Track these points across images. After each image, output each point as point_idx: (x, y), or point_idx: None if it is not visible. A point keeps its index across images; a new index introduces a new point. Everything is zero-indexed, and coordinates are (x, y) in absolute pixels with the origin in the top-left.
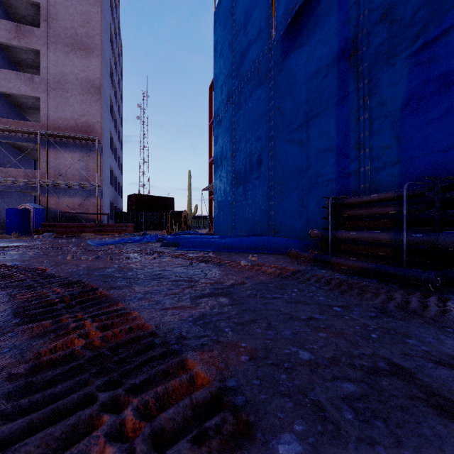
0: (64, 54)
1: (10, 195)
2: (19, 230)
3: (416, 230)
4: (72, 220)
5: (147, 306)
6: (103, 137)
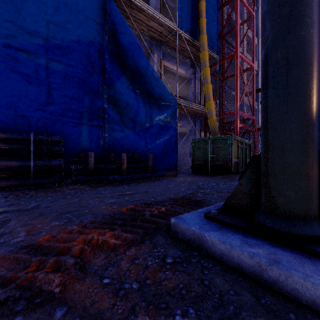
0: None
1: None
2: None
3: (4, 160)
4: None
5: (12, 243)
6: None
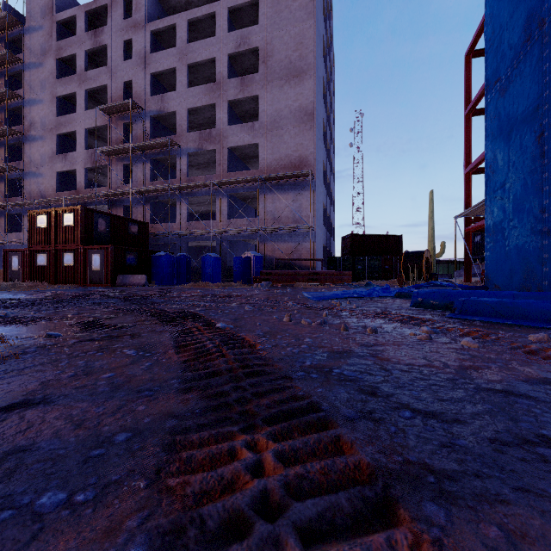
0: (279, 90)
1: (237, 245)
2: (243, 279)
3: None
4: (286, 267)
5: None
6: (316, 170)
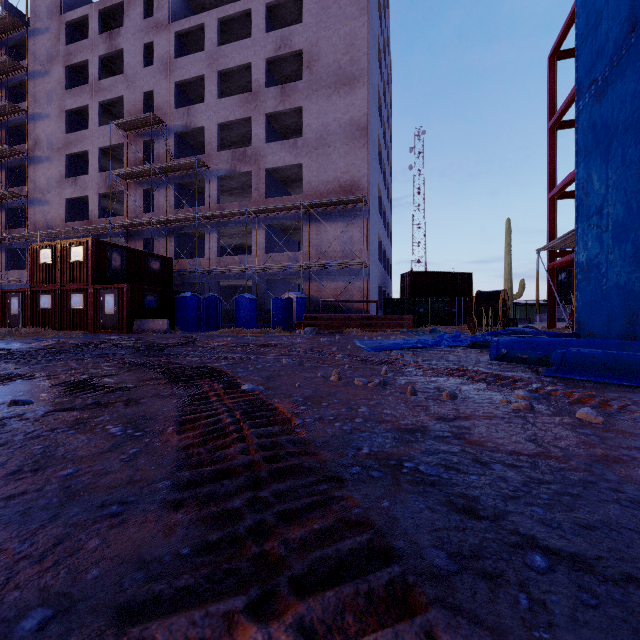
0: (326, 100)
1: (277, 284)
2: (283, 324)
3: None
4: (335, 311)
5: None
6: (371, 195)
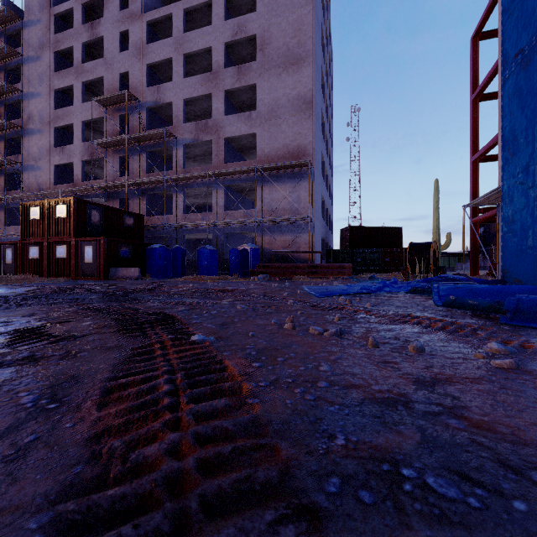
0: (276, 78)
1: (234, 237)
2: (239, 272)
3: None
4: (284, 260)
5: None
6: (315, 160)
